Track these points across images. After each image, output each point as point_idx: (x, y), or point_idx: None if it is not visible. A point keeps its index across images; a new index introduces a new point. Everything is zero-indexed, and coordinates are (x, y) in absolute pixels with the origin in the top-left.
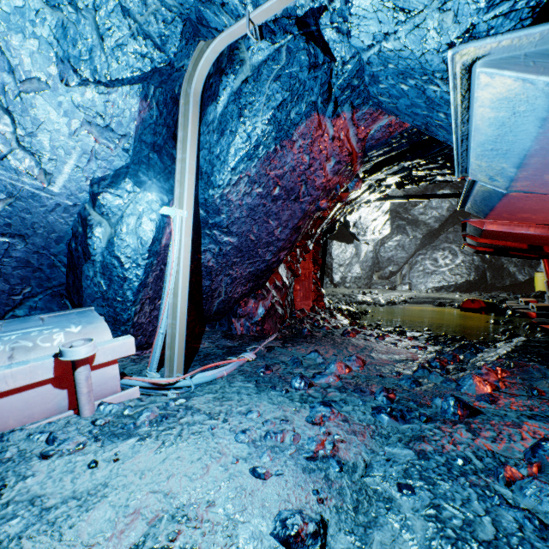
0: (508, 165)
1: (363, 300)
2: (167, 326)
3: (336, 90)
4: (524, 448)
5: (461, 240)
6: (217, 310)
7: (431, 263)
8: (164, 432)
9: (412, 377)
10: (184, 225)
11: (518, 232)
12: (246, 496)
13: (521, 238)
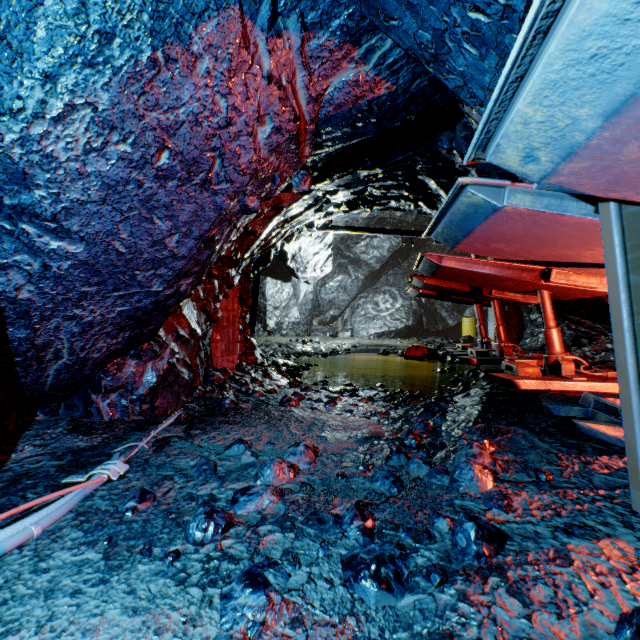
0: (592, 111)
1: (303, 351)
2: None
3: None
4: (609, 620)
5: (400, 283)
6: (56, 384)
7: (373, 307)
8: None
9: (390, 476)
10: None
11: (475, 270)
12: None
13: (474, 278)
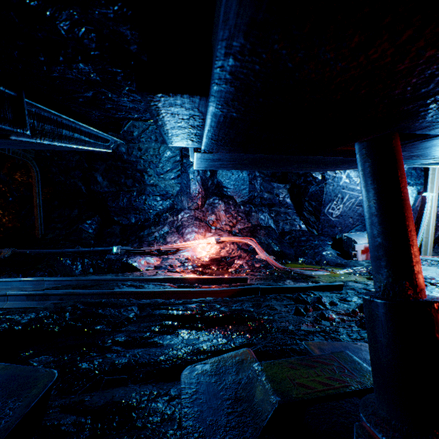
0: None
1: None
2: (422, 238)
3: None
4: None
5: None
6: (437, 237)
7: None
8: (435, 266)
9: None
10: (433, 199)
11: None
12: None
13: None
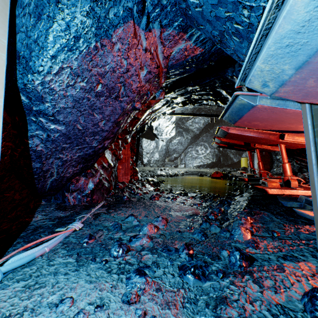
0: (290, 67)
1: (160, 174)
2: None
3: (149, 5)
4: (298, 295)
5: (209, 141)
6: (51, 188)
7: (195, 153)
8: None
9: (201, 232)
10: None
11: (245, 134)
12: None
13: (245, 138)
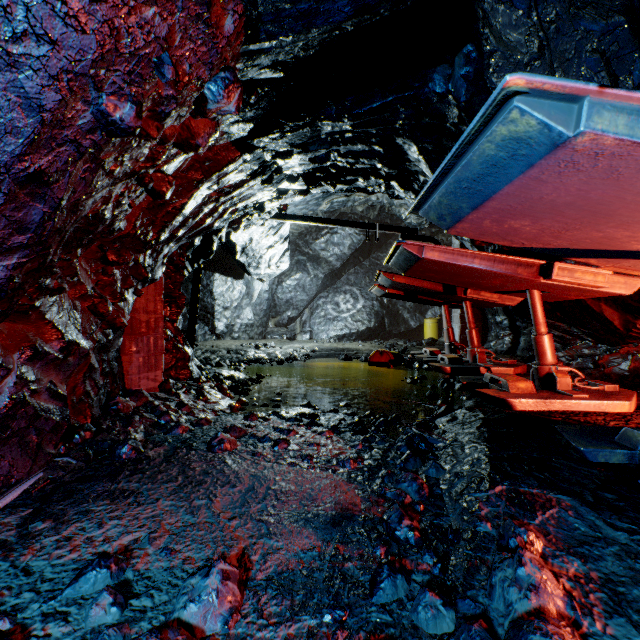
0: None
1: (256, 357)
2: None
3: None
4: None
5: (362, 283)
6: None
7: (334, 308)
8: None
9: None
10: None
11: (463, 263)
12: None
13: (456, 274)
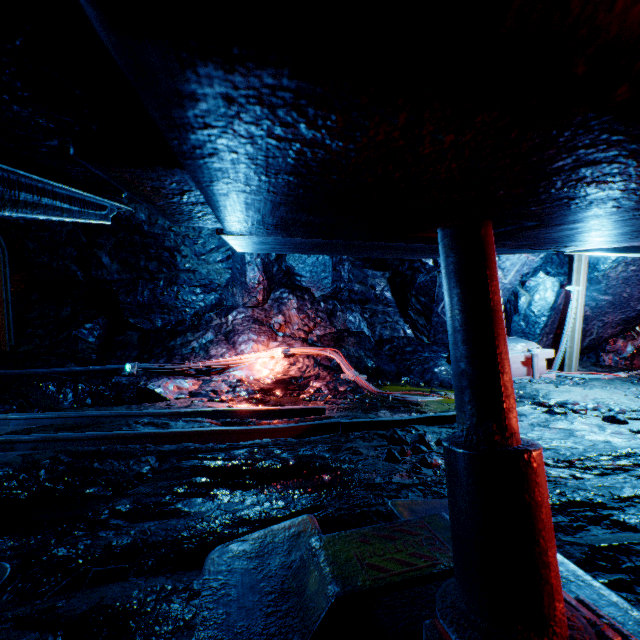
0: None
1: None
2: (566, 347)
3: None
4: None
5: None
6: (586, 346)
7: None
8: (581, 386)
9: None
10: (580, 294)
11: None
12: (634, 400)
13: None
